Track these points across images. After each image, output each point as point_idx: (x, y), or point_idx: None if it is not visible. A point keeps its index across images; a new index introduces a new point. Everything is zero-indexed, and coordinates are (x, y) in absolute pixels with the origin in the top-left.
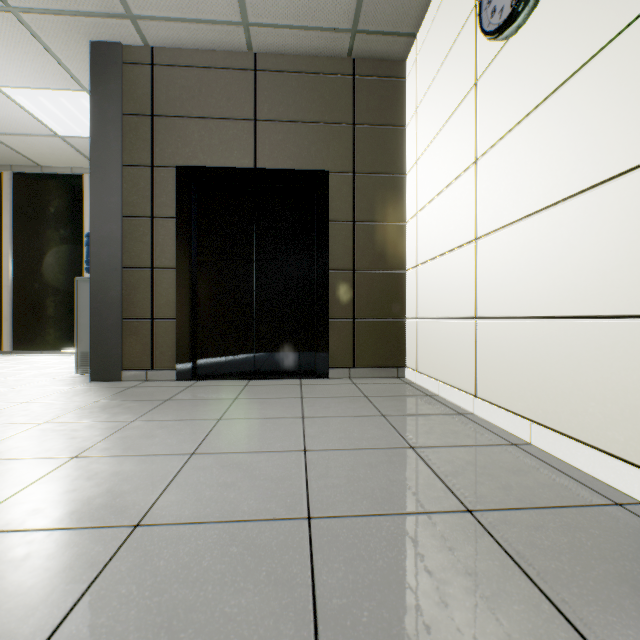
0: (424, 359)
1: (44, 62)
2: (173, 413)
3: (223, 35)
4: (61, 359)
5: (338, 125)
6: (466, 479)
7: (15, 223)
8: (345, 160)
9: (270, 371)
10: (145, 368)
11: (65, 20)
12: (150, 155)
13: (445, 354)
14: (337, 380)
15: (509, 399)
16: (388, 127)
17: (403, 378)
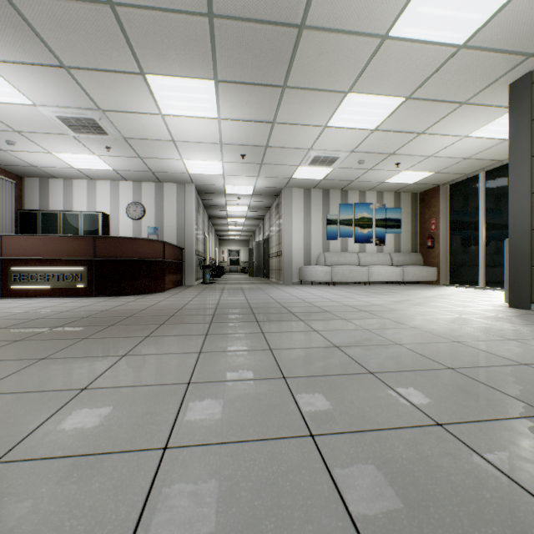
0: None
1: (485, 112)
2: (532, 328)
3: None
4: None
5: None
6: None
7: (485, 204)
8: None
9: None
10: None
11: (489, 88)
12: None
13: None
14: None
15: None
16: None
17: None
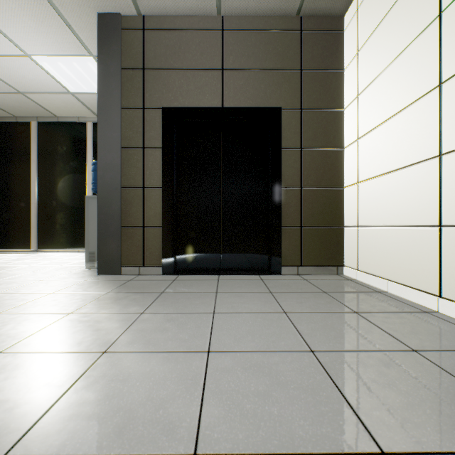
0: (367, 260)
1: (63, 33)
2: (172, 306)
3: (199, 2)
4: (72, 256)
5: (288, 71)
6: None
7: (39, 158)
8: (294, 99)
9: (233, 268)
10: (138, 265)
11: None
12: (142, 100)
13: (395, 257)
14: (289, 276)
15: None
16: (329, 71)
17: (342, 275)
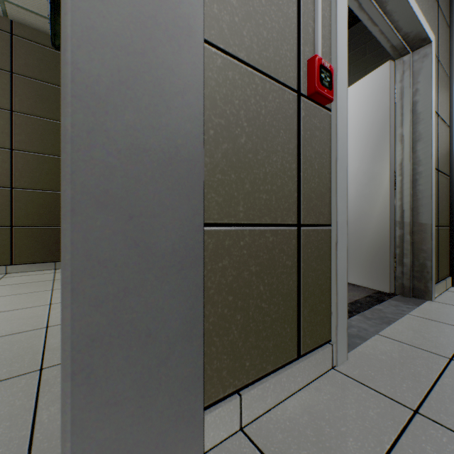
0: None
1: None
2: None
3: None
4: None
5: None
6: None
7: None
8: (2, 99)
9: None
10: None
11: None
12: None
13: None
14: None
15: None
16: (47, 84)
17: (60, 269)
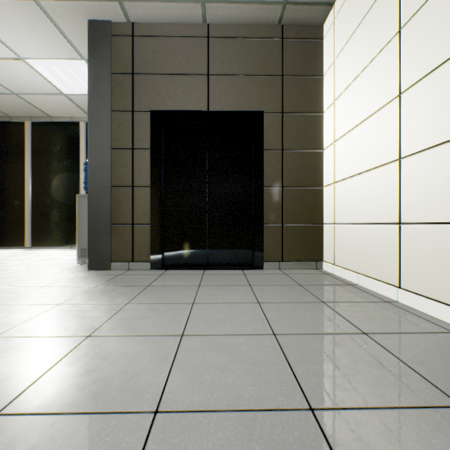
0: (342, 255)
1: (55, 38)
2: (155, 297)
3: (185, 11)
4: (65, 253)
5: (270, 76)
6: (435, 368)
7: (33, 157)
8: (276, 103)
9: (218, 263)
10: (127, 260)
11: (71, 4)
12: (131, 103)
13: (364, 252)
14: (270, 271)
15: (440, 292)
16: (309, 77)
17: (321, 270)
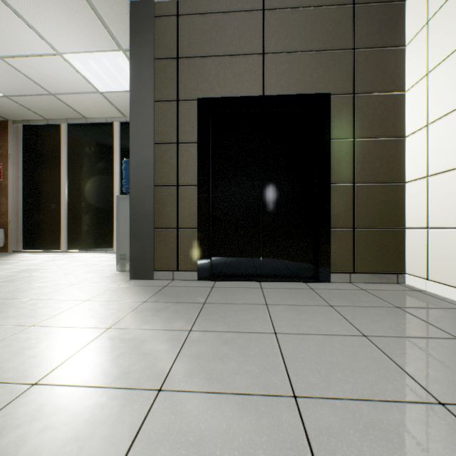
0: (443, 268)
1: (94, 27)
2: (221, 321)
3: None
4: (100, 257)
5: (338, 51)
6: None
7: (69, 160)
8: (345, 82)
9: (274, 274)
10: (171, 269)
11: None
12: (175, 91)
13: None
14: (341, 285)
15: None
16: (387, 48)
17: (404, 284)
